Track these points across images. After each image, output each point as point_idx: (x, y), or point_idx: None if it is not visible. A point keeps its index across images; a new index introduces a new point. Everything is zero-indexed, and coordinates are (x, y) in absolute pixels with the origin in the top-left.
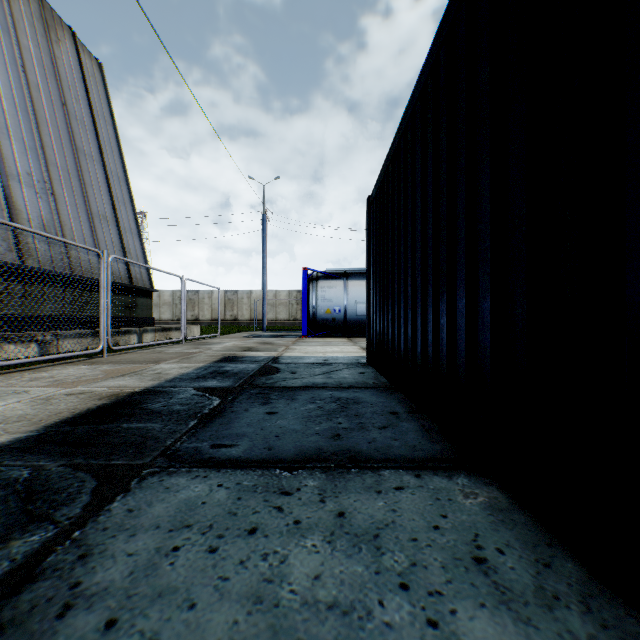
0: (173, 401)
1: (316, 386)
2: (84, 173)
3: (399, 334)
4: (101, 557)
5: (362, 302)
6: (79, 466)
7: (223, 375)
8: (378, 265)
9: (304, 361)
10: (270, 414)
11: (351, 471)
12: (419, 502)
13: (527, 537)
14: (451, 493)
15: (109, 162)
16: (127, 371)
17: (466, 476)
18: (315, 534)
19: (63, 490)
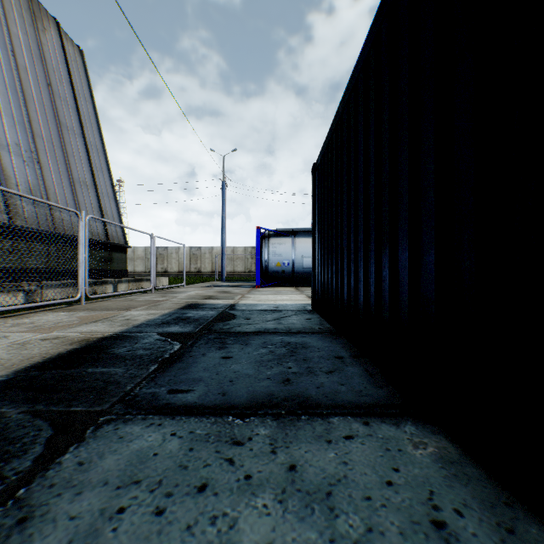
0: (138, 346)
1: (268, 331)
2: (67, 144)
3: (342, 285)
4: (41, 521)
5: (308, 256)
6: (39, 413)
7: (185, 321)
8: (323, 223)
9: (257, 308)
10: (225, 358)
11: (301, 418)
12: (369, 453)
13: (483, 495)
14: (400, 443)
15: (89, 135)
16: (100, 317)
17: (413, 423)
18: (266, 492)
19: (18, 440)
